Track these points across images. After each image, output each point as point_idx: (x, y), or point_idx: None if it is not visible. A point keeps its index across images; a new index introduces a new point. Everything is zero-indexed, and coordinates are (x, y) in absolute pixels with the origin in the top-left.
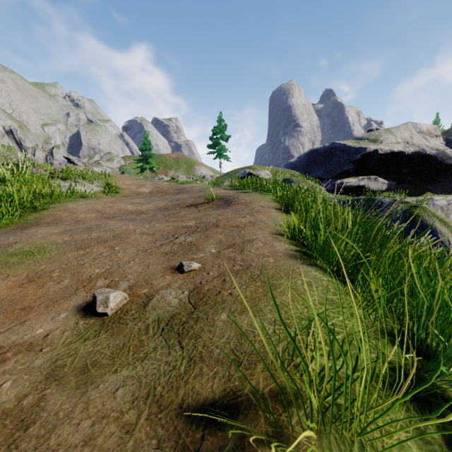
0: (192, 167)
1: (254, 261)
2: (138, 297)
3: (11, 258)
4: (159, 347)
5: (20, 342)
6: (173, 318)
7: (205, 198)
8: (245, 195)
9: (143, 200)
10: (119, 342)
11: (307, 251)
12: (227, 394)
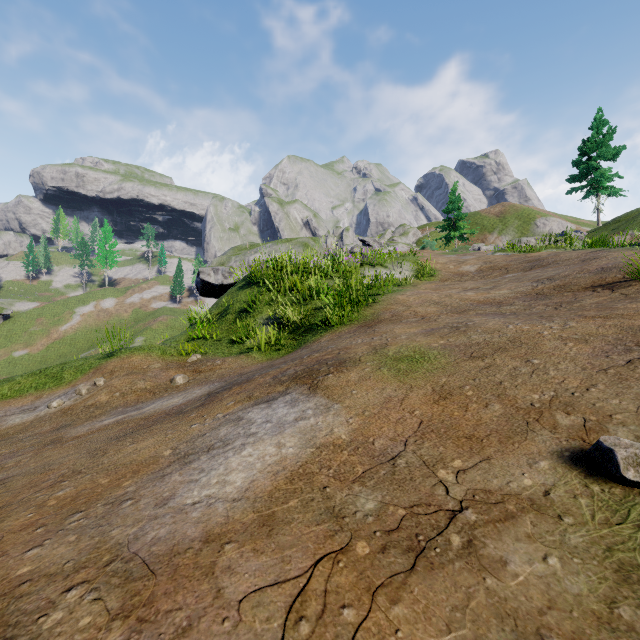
0: (530, 221)
1: None
2: None
3: (399, 364)
4: None
5: (509, 491)
6: None
7: (623, 270)
8: None
9: (479, 284)
10: None
11: None
12: None
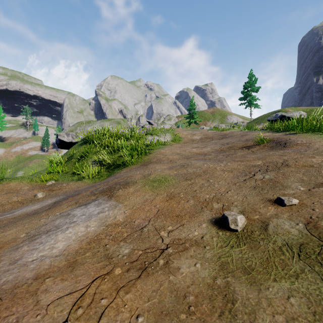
0: (225, 117)
1: None
2: (254, 221)
3: (154, 183)
4: (306, 270)
5: (188, 238)
6: (303, 246)
7: (253, 141)
8: (296, 136)
9: (199, 145)
10: (260, 255)
11: None
12: None
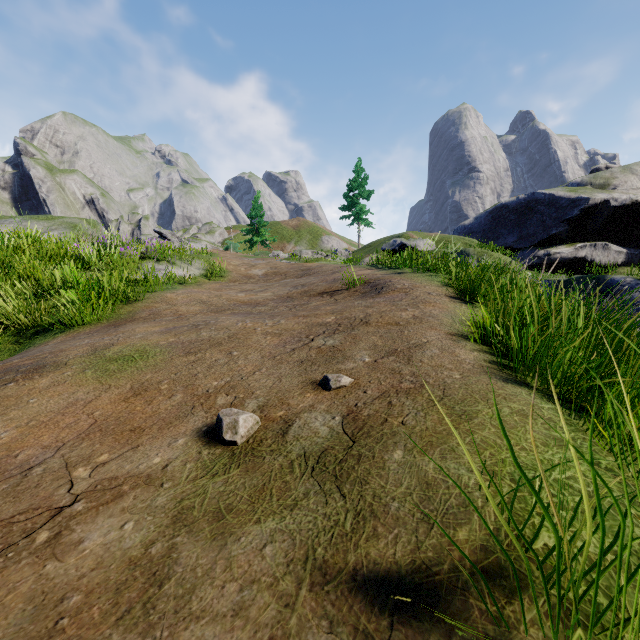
0: (318, 237)
1: (431, 376)
2: (272, 422)
3: (111, 365)
4: (312, 492)
5: (135, 472)
6: (325, 454)
7: (343, 282)
8: (401, 277)
9: (256, 287)
10: (256, 481)
11: (508, 361)
12: (418, 568)
